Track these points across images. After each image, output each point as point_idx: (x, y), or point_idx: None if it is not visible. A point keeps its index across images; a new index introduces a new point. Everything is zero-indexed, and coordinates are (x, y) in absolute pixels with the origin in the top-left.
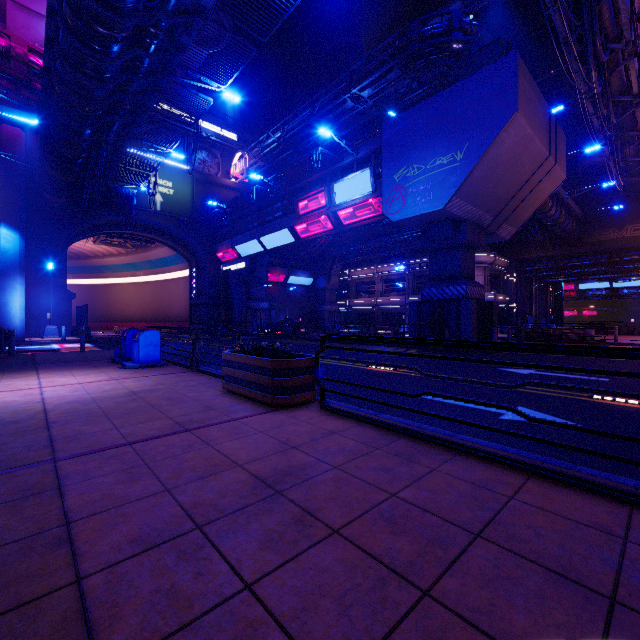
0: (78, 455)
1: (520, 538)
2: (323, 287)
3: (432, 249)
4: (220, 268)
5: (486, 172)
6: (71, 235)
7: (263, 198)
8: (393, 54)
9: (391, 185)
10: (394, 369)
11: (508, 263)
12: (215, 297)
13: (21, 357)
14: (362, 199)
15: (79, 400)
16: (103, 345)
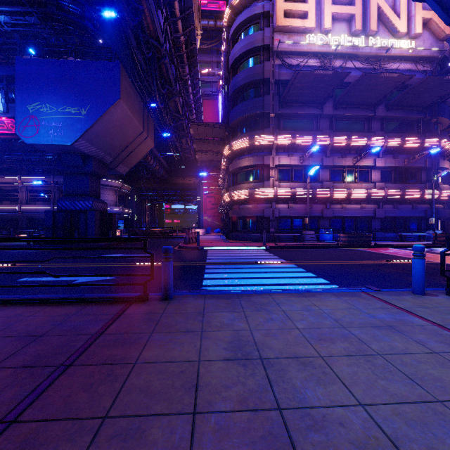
0: None
1: (16, 330)
2: None
3: (67, 172)
4: None
5: (104, 129)
6: None
7: None
8: (32, 2)
9: (25, 113)
10: (12, 264)
11: (131, 189)
12: None
13: None
14: None
15: None
16: None
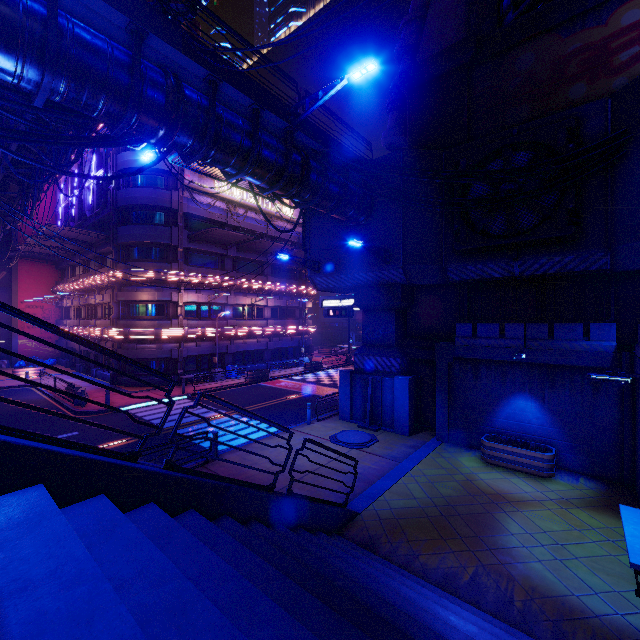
0: None
1: None
2: None
3: None
4: None
5: None
6: None
7: None
8: None
9: None
10: None
11: None
12: None
13: None
14: None
15: None
16: None
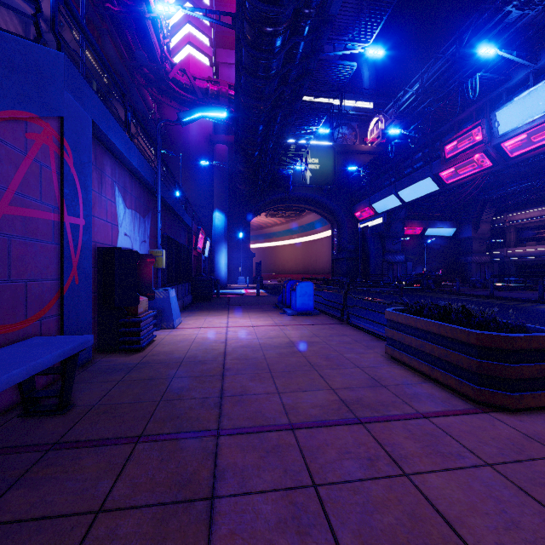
0: (239, 431)
1: None
2: (468, 237)
3: None
4: (357, 226)
5: None
6: (252, 212)
7: (401, 152)
8: None
9: None
10: None
11: None
12: (353, 252)
13: (222, 298)
14: (544, 118)
15: (250, 345)
16: (271, 291)
